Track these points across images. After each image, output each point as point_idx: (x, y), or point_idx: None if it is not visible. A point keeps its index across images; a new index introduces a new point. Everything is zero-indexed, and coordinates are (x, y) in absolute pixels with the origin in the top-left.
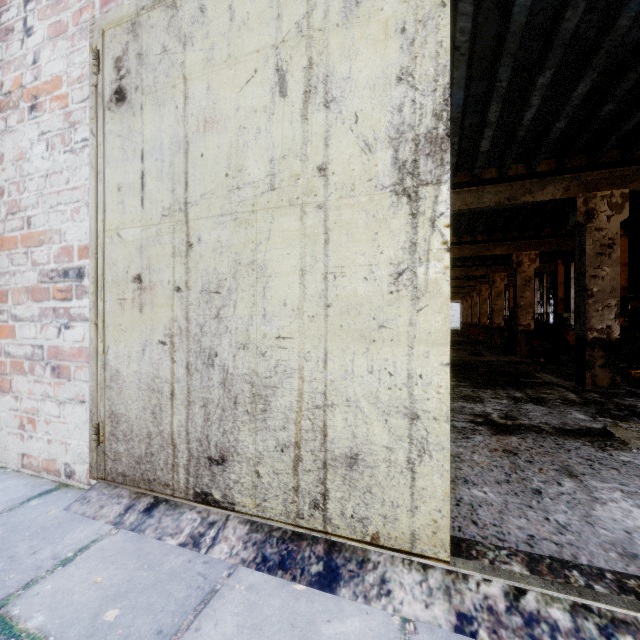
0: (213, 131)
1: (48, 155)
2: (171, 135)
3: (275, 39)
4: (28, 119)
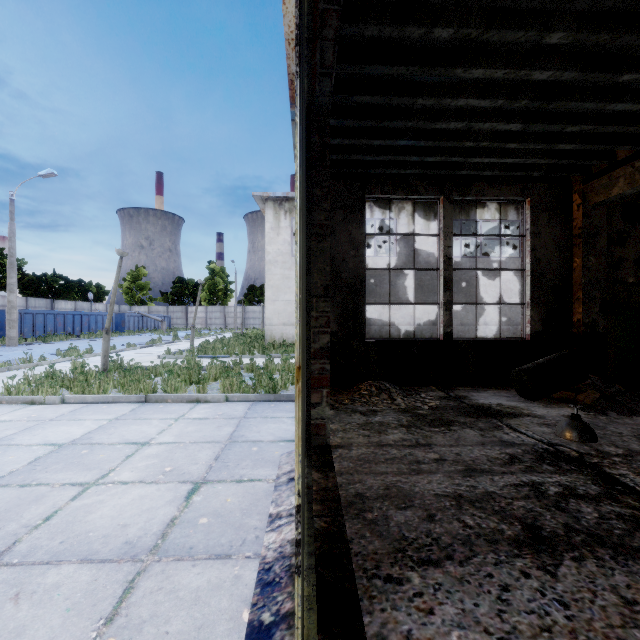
0: None
1: None
2: None
3: None
4: None
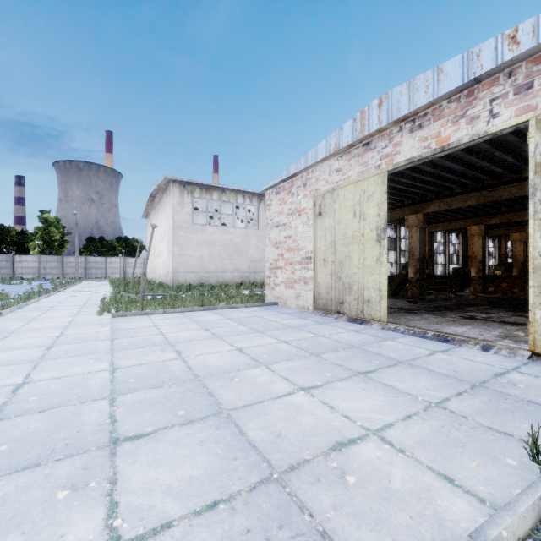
0: (340, 224)
1: (303, 227)
2: (331, 224)
3: (353, 204)
4: (298, 218)
